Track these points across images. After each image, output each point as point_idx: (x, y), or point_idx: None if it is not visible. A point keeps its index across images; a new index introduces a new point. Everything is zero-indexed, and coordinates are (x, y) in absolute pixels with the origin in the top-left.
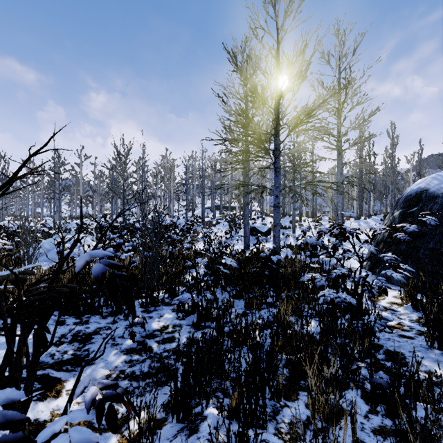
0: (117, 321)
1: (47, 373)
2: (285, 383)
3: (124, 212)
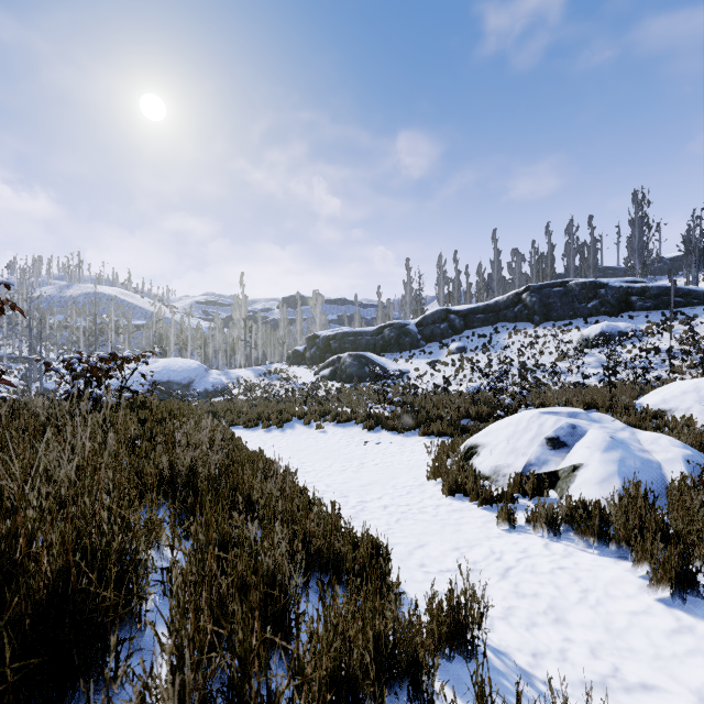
0: None
1: None
2: None
3: None
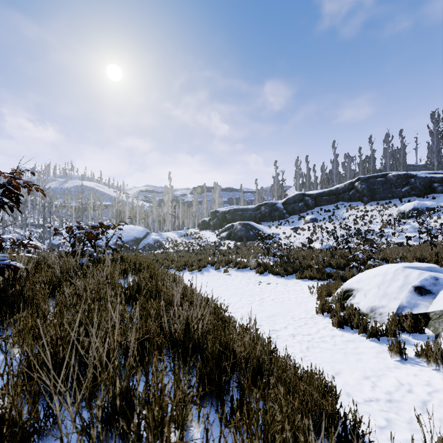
0: None
1: None
2: None
3: None
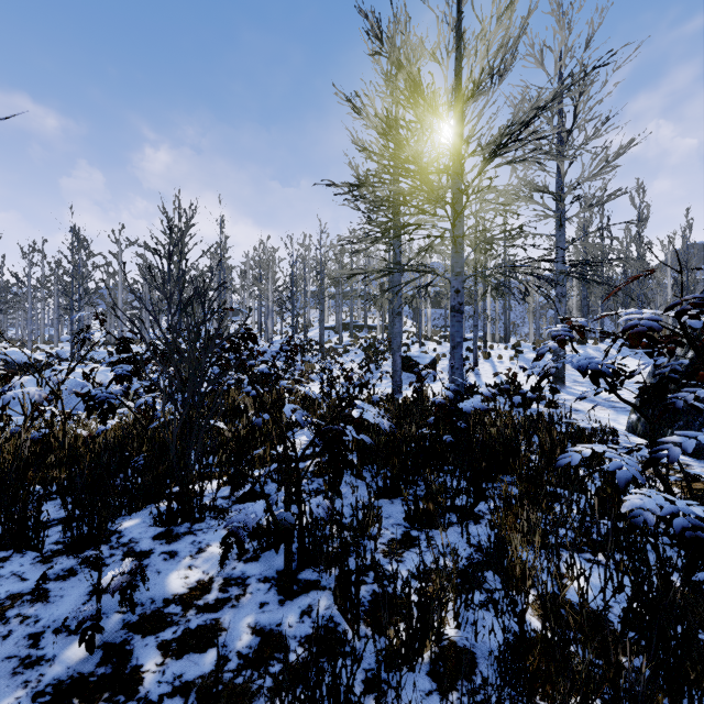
0: (76, 570)
1: None
2: None
3: None
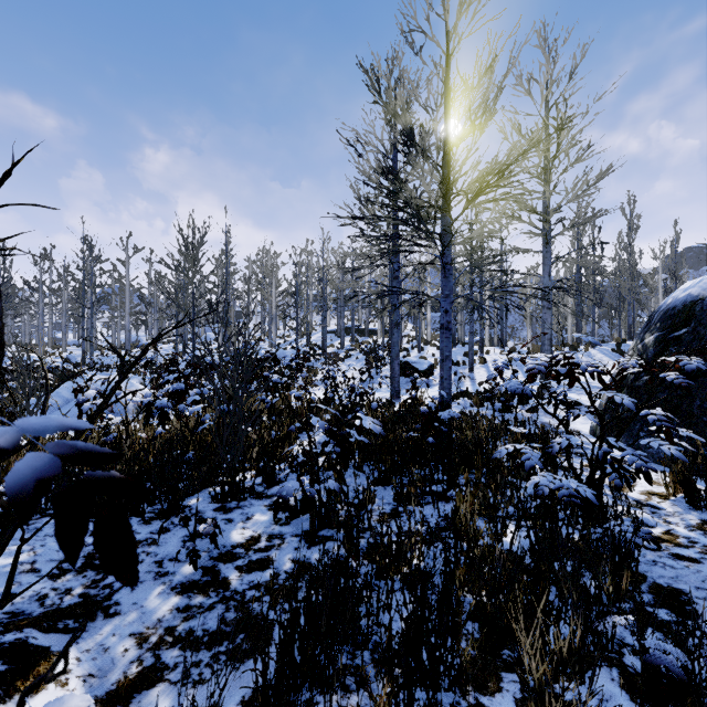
0: (169, 528)
1: (24, 638)
2: (474, 653)
3: (166, 331)
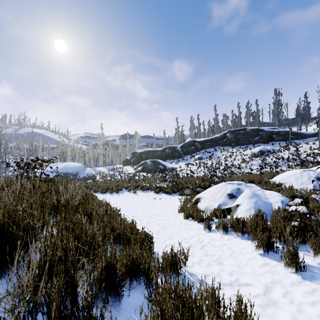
0: None
1: None
2: None
3: None
